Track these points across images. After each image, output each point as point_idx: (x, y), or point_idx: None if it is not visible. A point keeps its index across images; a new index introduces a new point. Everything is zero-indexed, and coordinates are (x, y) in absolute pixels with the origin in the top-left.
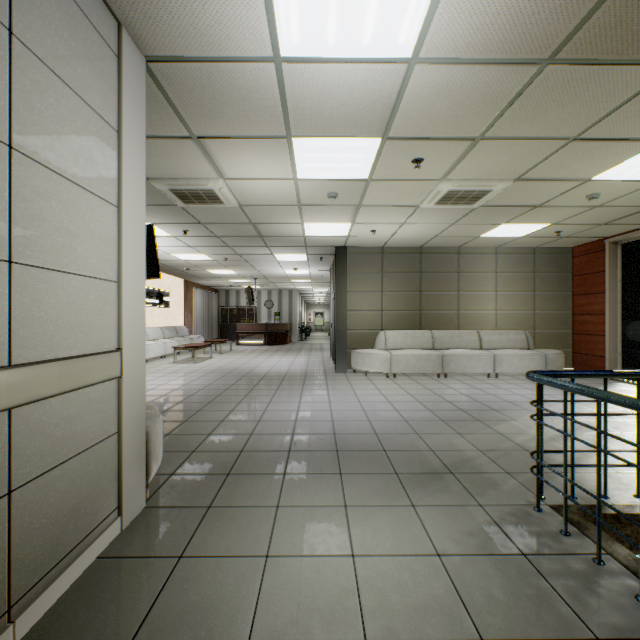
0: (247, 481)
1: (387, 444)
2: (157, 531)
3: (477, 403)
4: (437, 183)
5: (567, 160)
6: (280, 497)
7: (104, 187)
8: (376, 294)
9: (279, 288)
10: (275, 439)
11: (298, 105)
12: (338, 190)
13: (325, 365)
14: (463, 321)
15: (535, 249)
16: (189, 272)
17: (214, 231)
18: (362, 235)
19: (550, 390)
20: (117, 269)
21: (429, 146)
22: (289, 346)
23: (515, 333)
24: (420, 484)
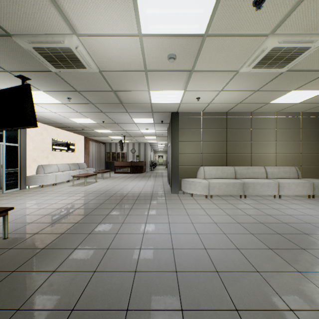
0: None
1: (235, 294)
2: None
3: (285, 225)
4: (263, 40)
5: None
6: None
7: None
8: (197, 142)
9: (138, 142)
10: (116, 282)
11: None
12: (177, 51)
13: (164, 187)
14: (254, 160)
15: (301, 113)
16: (85, 131)
17: (89, 98)
18: (190, 102)
19: None
20: None
21: None
22: (144, 174)
23: (289, 168)
24: None
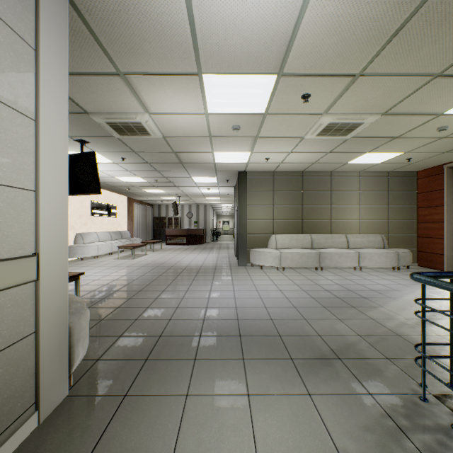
0: (162, 367)
1: (281, 329)
2: (72, 425)
3: (349, 292)
4: (320, 117)
5: (428, 96)
6: (190, 385)
7: (18, 99)
8: (269, 207)
9: (197, 203)
10: (189, 324)
11: (207, 41)
12: (240, 123)
13: (230, 260)
14: (334, 227)
15: (389, 173)
16: (130, 191)
17: (145, 158)
18: (258, 162)
19: (404, 280)
20: (34, 179)
21: (316, 82)
22: (204, 245)
23: (374, 236)
24: (313, 370)
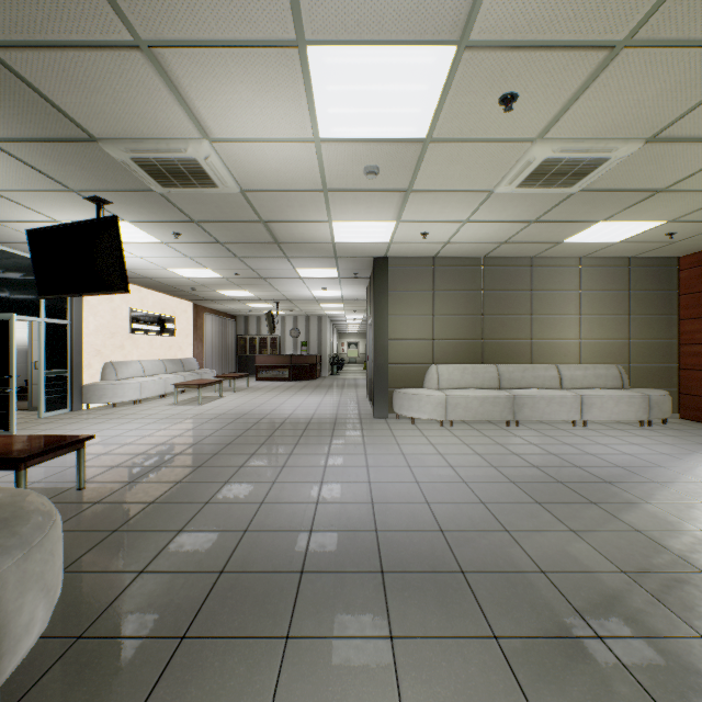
0: (213, 661)
1: (464, 556)
2: None
3: (577, 469)
4: (528, 147)
5: None
6: None
7: None
8: (426, 318)
9: (306, 314)
10: (281, 543)
11: None
12: (380, 162)
13: (360, 407)
14: (537, 352)
15: (630, 260)
16: (197, 293)
17: (214, 234)
18: (409, 240)
19: (667, 447)
20: None
21: (533, 64)
22: (317, 382)
23: (605, 368)
24: (550, 674)
